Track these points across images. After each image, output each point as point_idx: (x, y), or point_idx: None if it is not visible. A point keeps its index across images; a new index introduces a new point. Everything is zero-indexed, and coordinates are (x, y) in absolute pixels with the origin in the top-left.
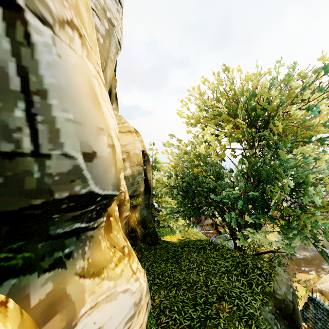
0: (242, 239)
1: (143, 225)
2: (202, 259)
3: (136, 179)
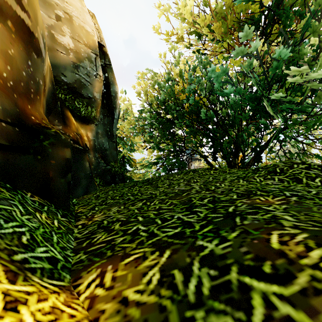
0: (271, 110)
1: (102, 160)
2: (192, 176)
3: (84, 63)
